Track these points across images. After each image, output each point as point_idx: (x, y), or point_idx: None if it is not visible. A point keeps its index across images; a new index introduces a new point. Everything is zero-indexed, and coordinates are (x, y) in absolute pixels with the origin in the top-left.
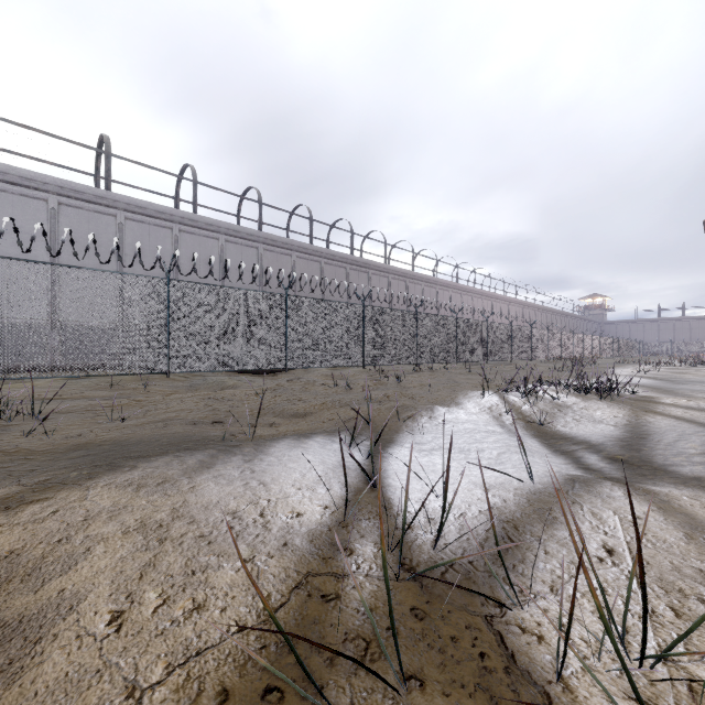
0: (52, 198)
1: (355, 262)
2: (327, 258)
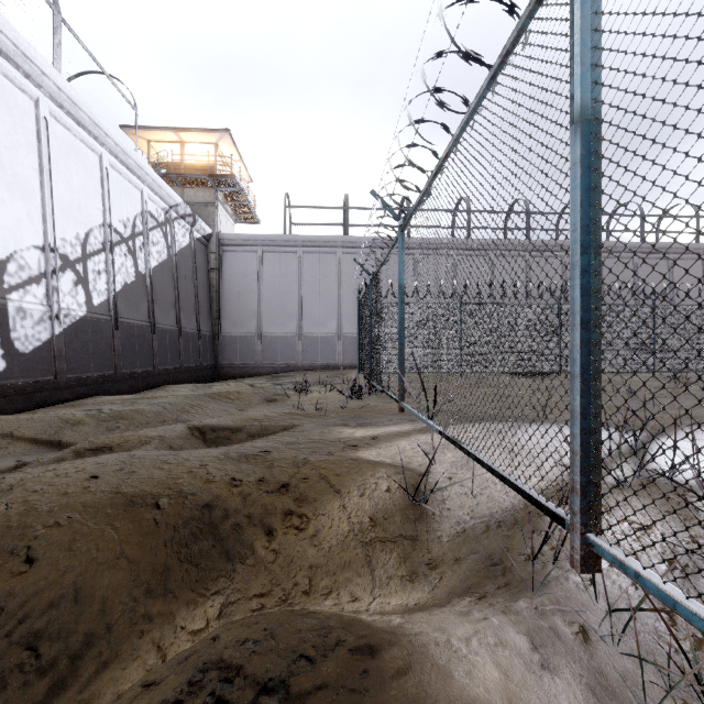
0: (377, 251)
1: (646, 249)
2: (606, 251)
